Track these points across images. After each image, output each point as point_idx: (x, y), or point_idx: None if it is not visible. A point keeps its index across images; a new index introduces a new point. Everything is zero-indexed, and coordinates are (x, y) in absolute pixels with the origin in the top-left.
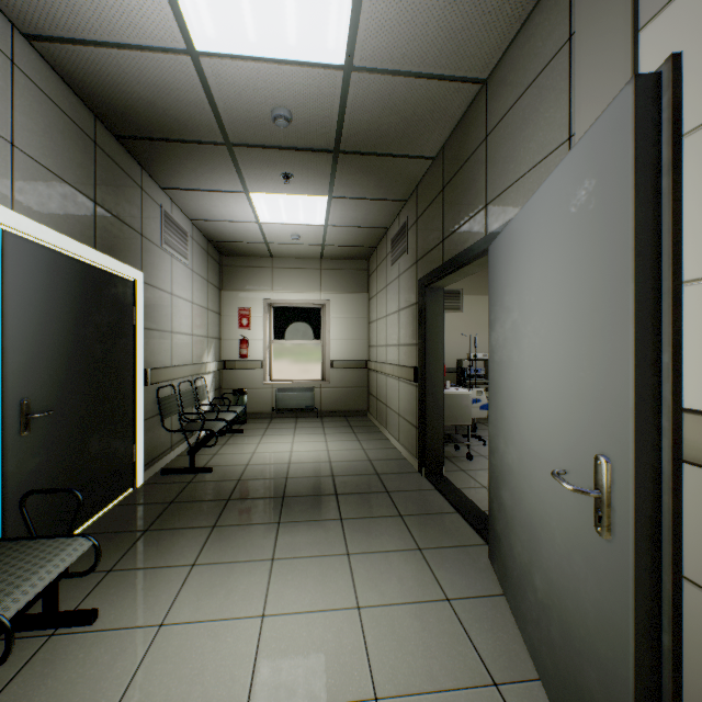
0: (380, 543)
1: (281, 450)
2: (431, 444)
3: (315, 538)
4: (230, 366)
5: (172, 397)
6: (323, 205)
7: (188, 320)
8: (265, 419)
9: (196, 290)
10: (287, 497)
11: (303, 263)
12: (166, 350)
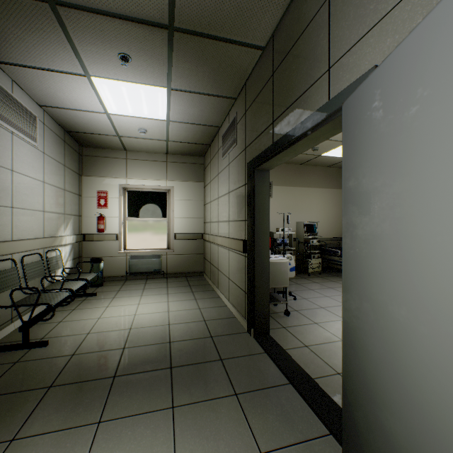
0: (215, 448)
1: (126, 313)
2: (259, 308)
3: (138, 447)
4: (90, 239)
5: (11, 271)
6: (163, 98)
7: (37, 198)
8: (120, 281)
9: (49, 171)
10: (119, 376)
11: (152, 157)
12: (2, 225)
